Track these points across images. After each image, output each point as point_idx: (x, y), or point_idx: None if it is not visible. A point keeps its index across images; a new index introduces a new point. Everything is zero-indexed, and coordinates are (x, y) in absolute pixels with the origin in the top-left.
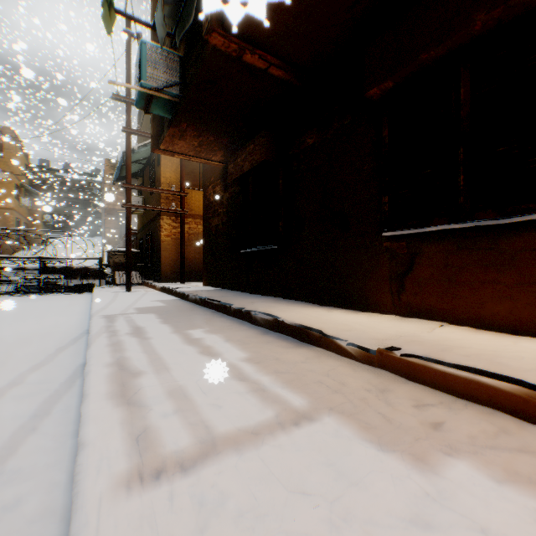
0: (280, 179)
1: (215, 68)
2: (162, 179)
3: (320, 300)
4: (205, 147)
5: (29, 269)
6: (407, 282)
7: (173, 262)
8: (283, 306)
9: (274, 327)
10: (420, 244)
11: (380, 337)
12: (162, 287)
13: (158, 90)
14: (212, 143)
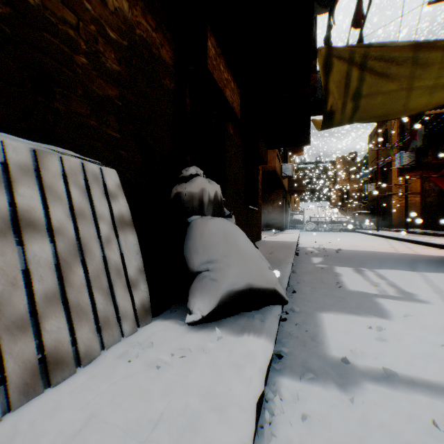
0: None
1: (431, 163)
2: (391, 178)
3: None
4: (423, 172)
5: (324, 222)
6: None
7: (398, 218)
8: None
9: None
10: None
11: None
12: (395, 230)
13: (406, 165)
14: (427, 171)
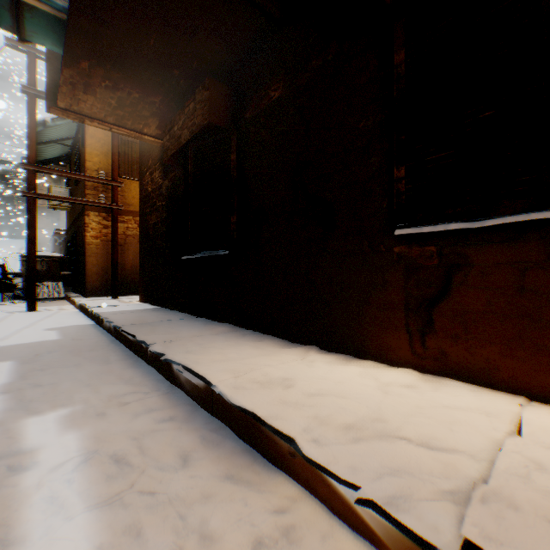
0: (232, 154)
1: None
2: (88, 164)
3: (289, 333)
4: (130, 111)
5: None
6: (439, 316)
7: (105, 271)
8: (231, 346)
9: (205, 401)
10: (466, 249)
11: (432, 468)
12: (81, 305)
13: None
14: (138, 104)
